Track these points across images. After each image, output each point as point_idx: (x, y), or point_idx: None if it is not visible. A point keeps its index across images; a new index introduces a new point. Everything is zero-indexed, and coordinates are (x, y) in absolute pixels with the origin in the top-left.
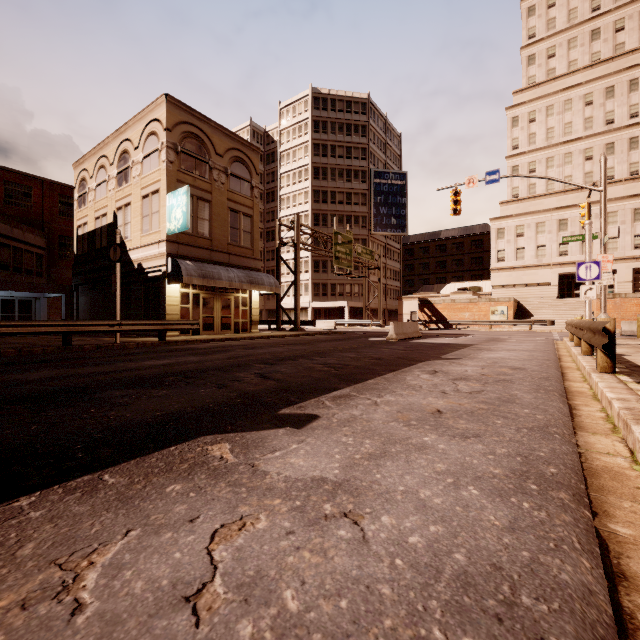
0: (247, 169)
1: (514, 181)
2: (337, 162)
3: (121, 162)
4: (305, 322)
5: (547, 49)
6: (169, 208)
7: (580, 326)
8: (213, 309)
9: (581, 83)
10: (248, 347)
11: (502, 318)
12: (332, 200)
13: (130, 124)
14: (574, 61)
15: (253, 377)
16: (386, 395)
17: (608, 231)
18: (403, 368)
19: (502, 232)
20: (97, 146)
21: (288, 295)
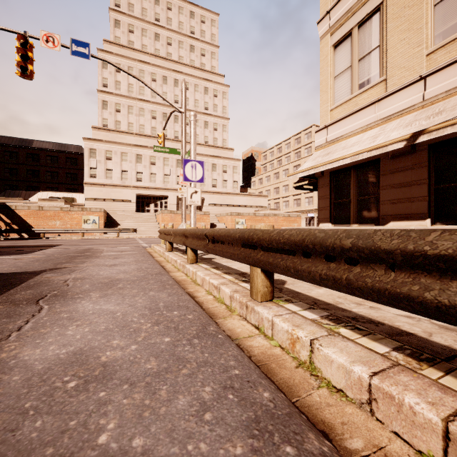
0: None
1: (104, 113)
2: None
3: None
4: None
5: (129, 24)
6: None
7: (330, 246)
8: None
9: (150, 63)
10: None
11: (94, 226)
12: None
13: None
14: (145, 46)
15: None
16: None
17: (165, 170)
18: None
19: (94, 152)
20: None
21: None
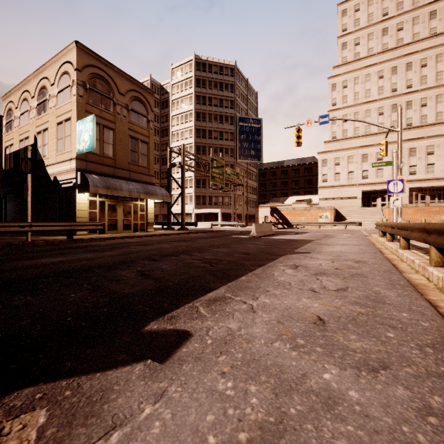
0: (144, 107)
1: (333, 127)
2: (213, 109)
3: (40, 96)
4: (189, 223)
5: (354, 39)
6: (79, 132)
7: (404, 227)
8: (116, 213)
9: (376, 63)
10: (141, 244)
11: (326, 220)
12: (209, 136)
13: (47, 65)
14: (372, 48)
15: (133, 276)
16: (260, 296)
17: None
18: (268, 263)
19: (325, 162)
20: (21, 83)
21: (177, 204)
